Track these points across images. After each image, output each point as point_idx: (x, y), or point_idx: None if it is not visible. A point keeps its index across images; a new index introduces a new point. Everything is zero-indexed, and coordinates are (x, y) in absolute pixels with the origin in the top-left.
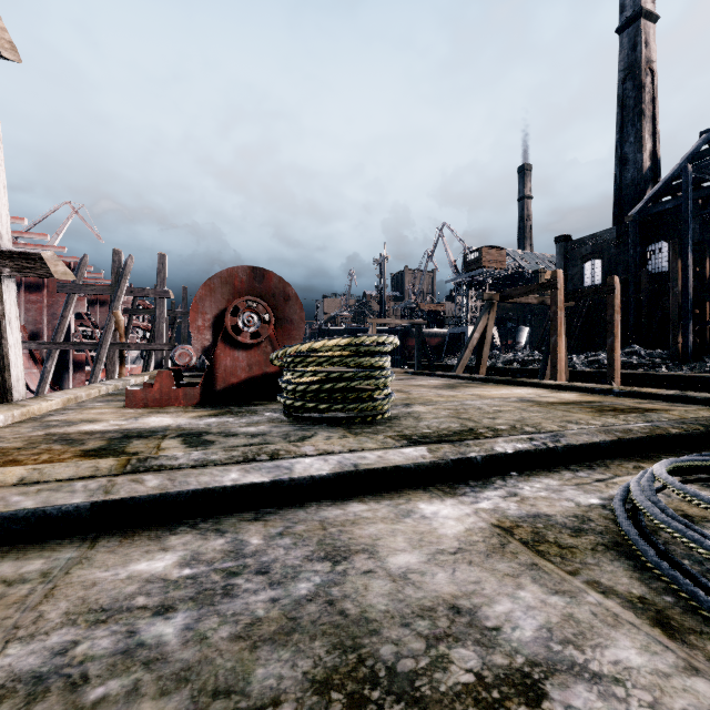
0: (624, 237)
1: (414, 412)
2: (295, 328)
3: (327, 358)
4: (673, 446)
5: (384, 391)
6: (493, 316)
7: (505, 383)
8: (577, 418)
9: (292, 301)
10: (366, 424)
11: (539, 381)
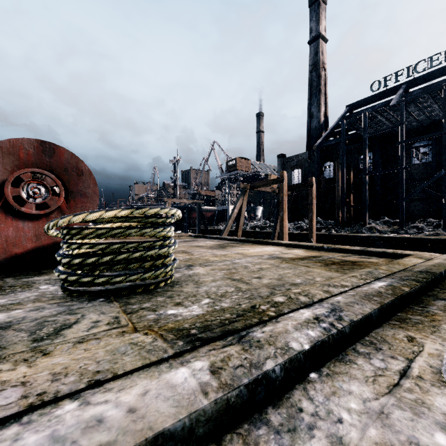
0: (312, 158)
1: (195, 274)
2: (89, 201)
3: (106, 230)
4: (408, 303)
5: (167, 259)
6: (246, 199)
7: (256, 243)
8: (318, 273)
9: (85, 176)
10: (147, 295)
11: (278, 241)
